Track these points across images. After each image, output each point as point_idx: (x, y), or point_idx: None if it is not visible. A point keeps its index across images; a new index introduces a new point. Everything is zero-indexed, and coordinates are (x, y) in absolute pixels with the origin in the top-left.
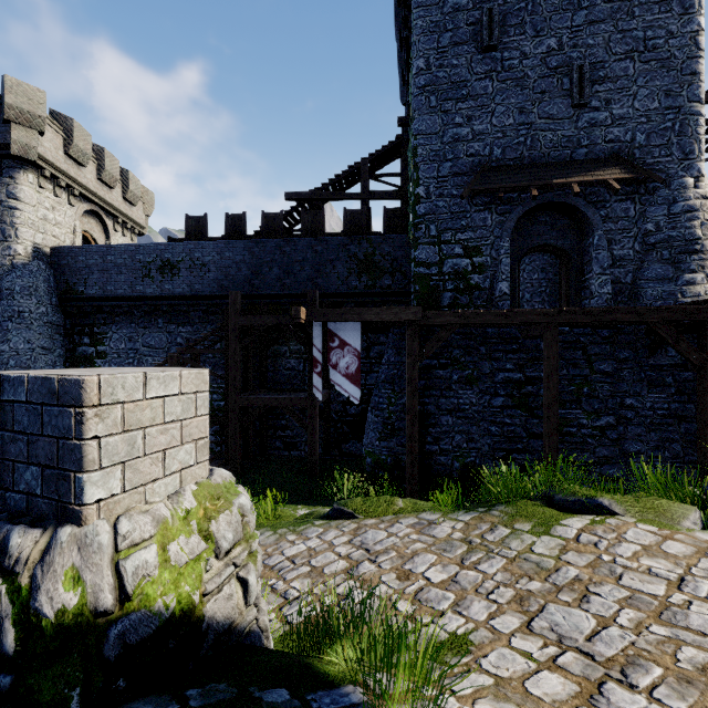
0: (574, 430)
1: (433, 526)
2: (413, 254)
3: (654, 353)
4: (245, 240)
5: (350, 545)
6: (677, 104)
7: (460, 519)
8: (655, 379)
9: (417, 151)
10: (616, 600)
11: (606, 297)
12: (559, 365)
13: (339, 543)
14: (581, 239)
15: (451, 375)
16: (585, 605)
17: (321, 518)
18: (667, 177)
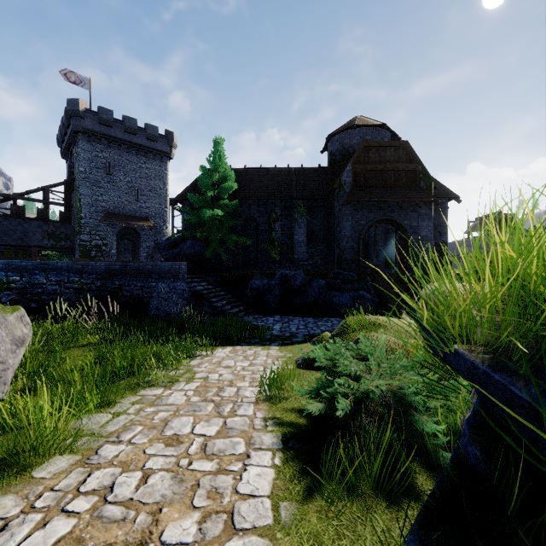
0: None
1: None
2: (79, 237)
3: None
4: None
5: None
6: (162, 207)
7: None
8: None
9: (81, 200)
10: None
11: (145, 257)
12: None
13: None
14: (139, 238)
15: None
16: None
17: None
18: (160, 226)
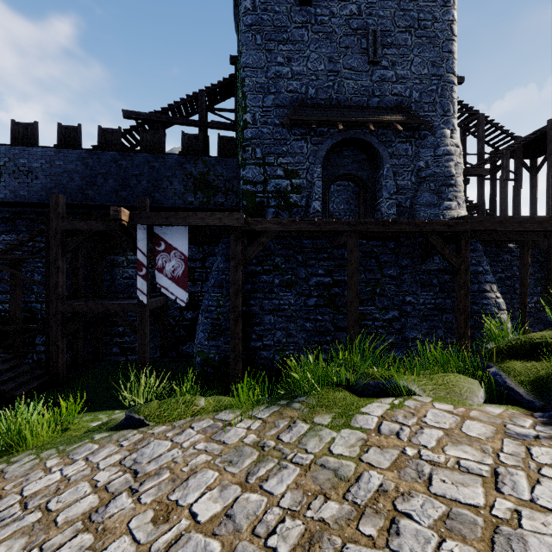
0: (370, 323)
1: (227, 428)
2: (241, 174)
3: (425, 261)
4: (77, 150)
5: (117, 468)
6: (439, 73)
7: (259, 416)
8: (426, 281)
9: (245, 81)
10: (432, 523)
11: (392, 216)
12: (358, 271)
13: (105, 466)
14: (374, 172)
15: (274, 280)
16: (395, 541)
17: (111, 428)
18: (433, 127)
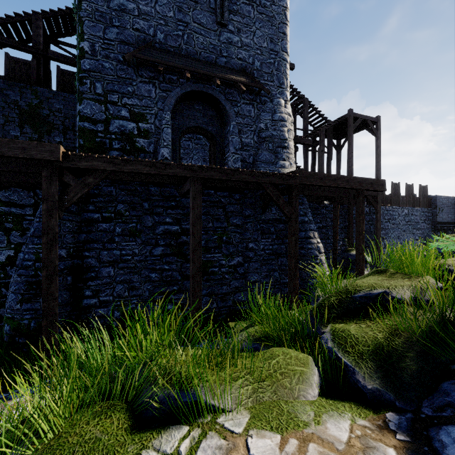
0: (217, 270)
1: None
2: (78, 108)
3: (265, 211)
4: None
5: None
6: (276, 49)
7: None
8: (265, 229)
9: (82, 4)
10: None
11: None
12: (207, 219)
13: None
14: (223, 128)
15: (115, 228)
16: None
17: None
18: (271, 95)
